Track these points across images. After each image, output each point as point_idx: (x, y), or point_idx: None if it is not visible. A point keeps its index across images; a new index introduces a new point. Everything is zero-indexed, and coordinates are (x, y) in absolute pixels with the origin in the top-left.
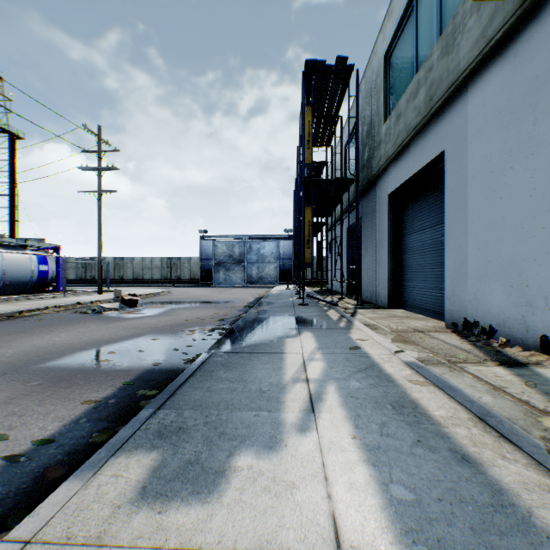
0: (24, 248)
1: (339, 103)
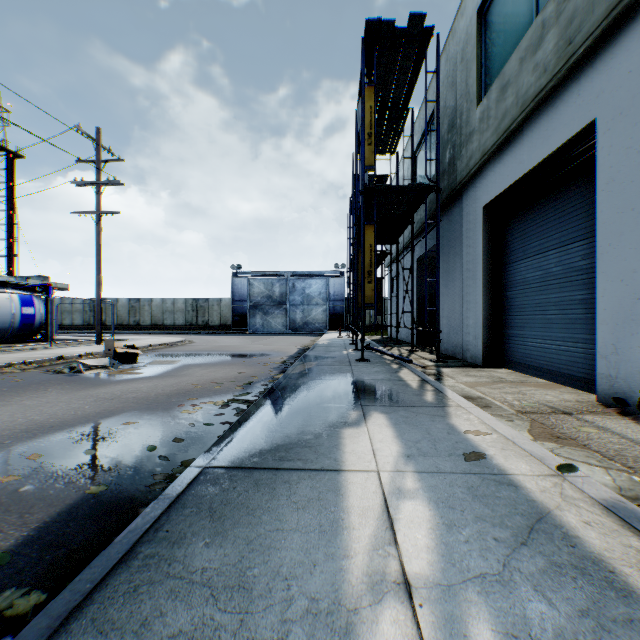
0: (2, 286)
1: (410, 89)
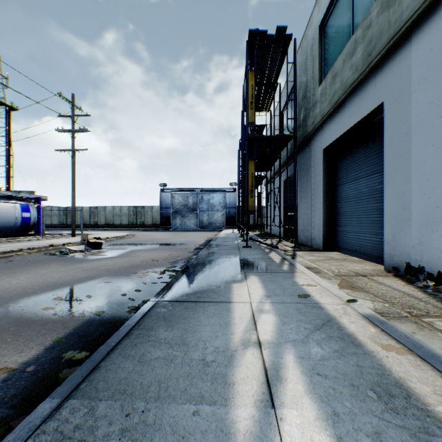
0: (9, 198)
1: (278, 71)
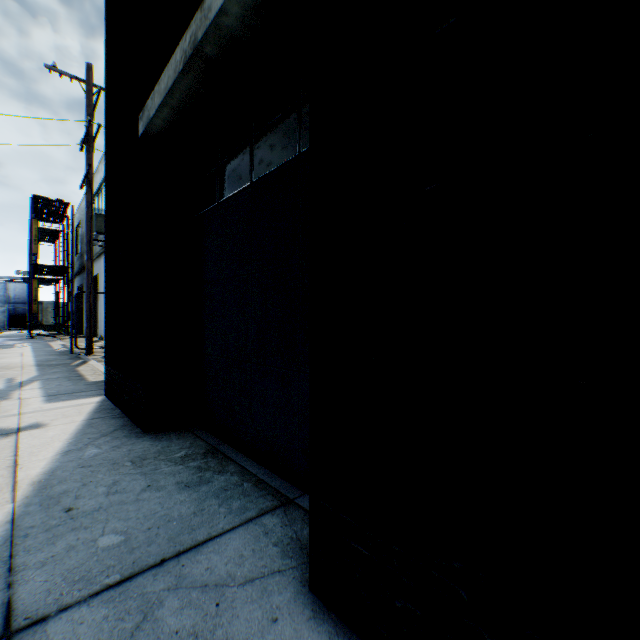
0: None
1: (66, 211)
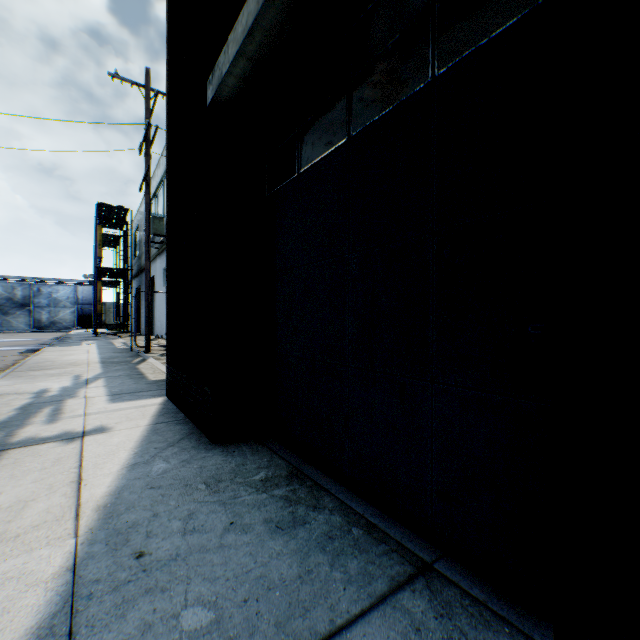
0: None
1: (125, 217)
